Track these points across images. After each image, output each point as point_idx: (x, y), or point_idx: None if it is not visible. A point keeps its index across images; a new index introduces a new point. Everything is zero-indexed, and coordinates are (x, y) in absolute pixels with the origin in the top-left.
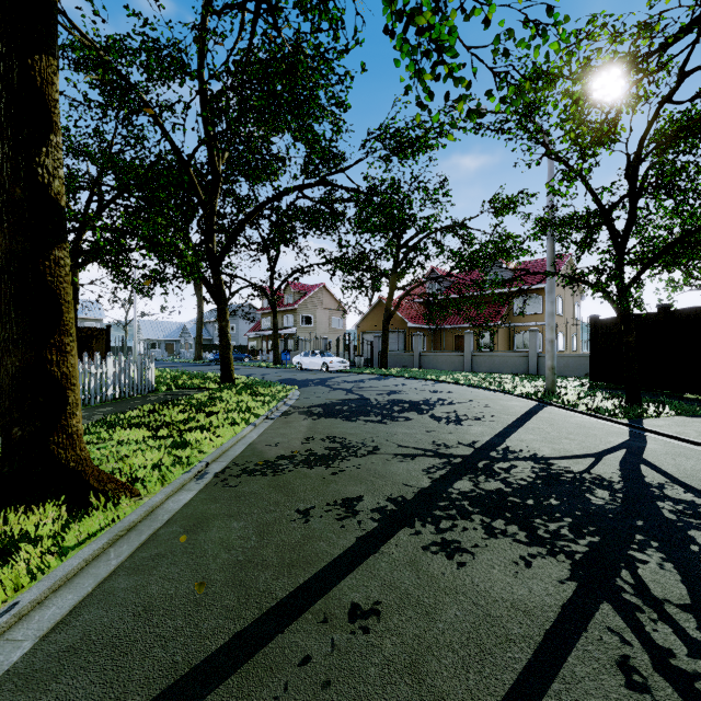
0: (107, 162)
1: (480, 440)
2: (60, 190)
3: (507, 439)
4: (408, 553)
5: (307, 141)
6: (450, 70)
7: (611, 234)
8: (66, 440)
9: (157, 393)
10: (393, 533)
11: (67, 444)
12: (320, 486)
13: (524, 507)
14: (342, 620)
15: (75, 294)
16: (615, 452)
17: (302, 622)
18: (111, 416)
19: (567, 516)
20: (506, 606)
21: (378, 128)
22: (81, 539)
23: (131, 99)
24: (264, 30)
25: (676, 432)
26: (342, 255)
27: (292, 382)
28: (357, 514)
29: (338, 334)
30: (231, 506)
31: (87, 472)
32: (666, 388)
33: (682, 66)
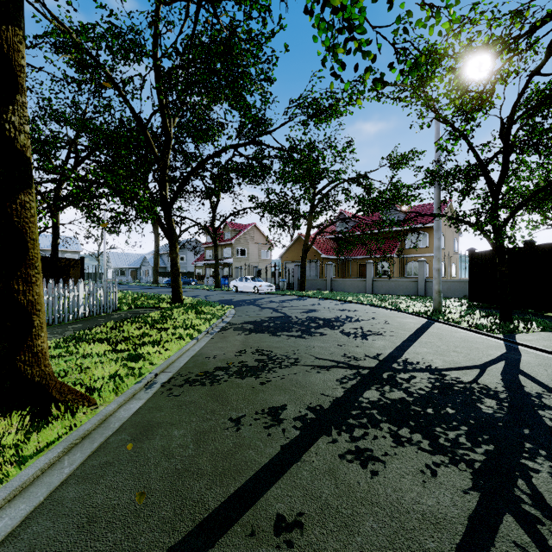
0: (81, 126)
1: (383, 353)
2: (26, 143)
3: (405, 352)
4: (326, 462)
5: (241, 109)
6: (359, 45)
7: (488, 183)
8: (31, 358)
9: (119, 312)
10: (313, 442)
11: (32, 361)
12: (250, 396)
13: (425, 416)
14: (268, 533)
15: (56, 231)
16: (496, 364)
17: (232, 535)
18: (79, 332)
19: (463, 424)
20: (418, 517)
21: (298, 98)
22: (40, 448)
23: (98, 73)
24: (206, 17)
25: (544, 345)
26: (269, 201)
27: (229, 302)
28: (282, 422)
29: (266, 263)
30: (174, 415)
31: (50, 385)
32: (531, 307)
33: (550, 44)
